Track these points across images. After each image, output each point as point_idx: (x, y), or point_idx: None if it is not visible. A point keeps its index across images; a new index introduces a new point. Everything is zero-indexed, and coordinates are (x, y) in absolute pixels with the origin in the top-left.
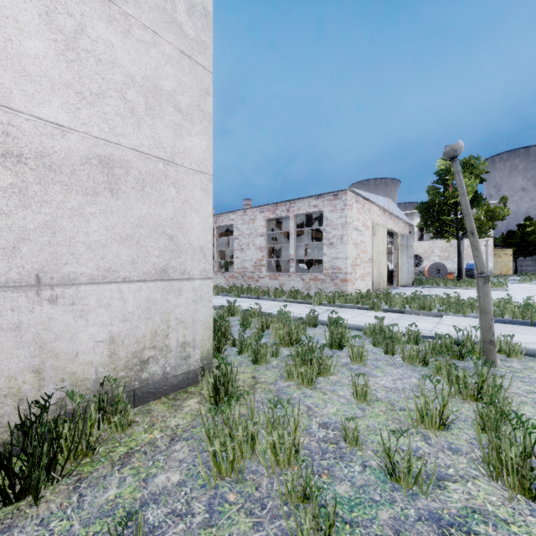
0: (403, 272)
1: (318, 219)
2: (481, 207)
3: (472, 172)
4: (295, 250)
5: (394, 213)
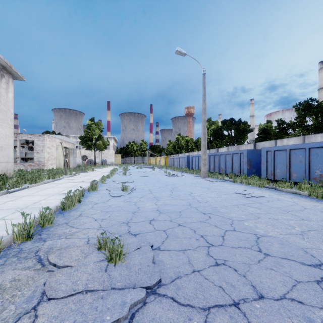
0: (71, 163)
1: (31, 140)
2: (102, 140)
3: (99, 127)
4: (20, 154)
5: (67, 140)
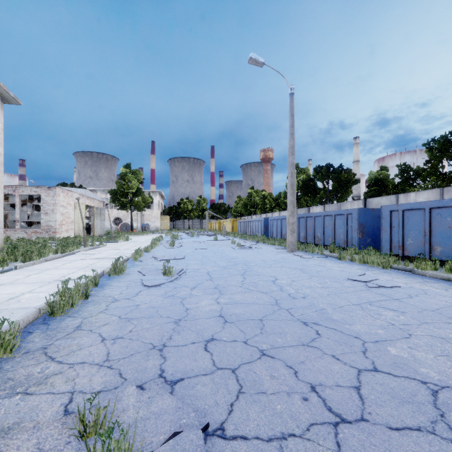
0: (97, 228)
1: (38, 195)
2: (142, 195)
3: (137, 177)
4: (20, 215)
5: (90, 196)
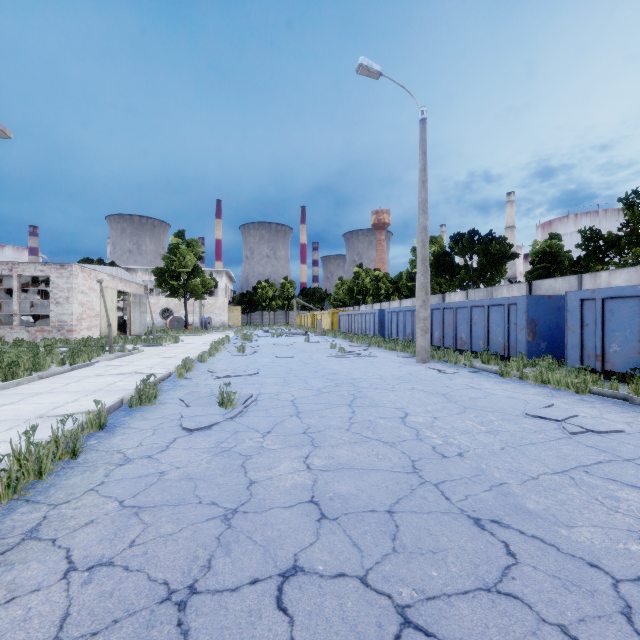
0: (136, 324)
1: (47, 276)
2: (201, 277)
3: (194, 251)
4: (19, 306)
5: (125, 278)
